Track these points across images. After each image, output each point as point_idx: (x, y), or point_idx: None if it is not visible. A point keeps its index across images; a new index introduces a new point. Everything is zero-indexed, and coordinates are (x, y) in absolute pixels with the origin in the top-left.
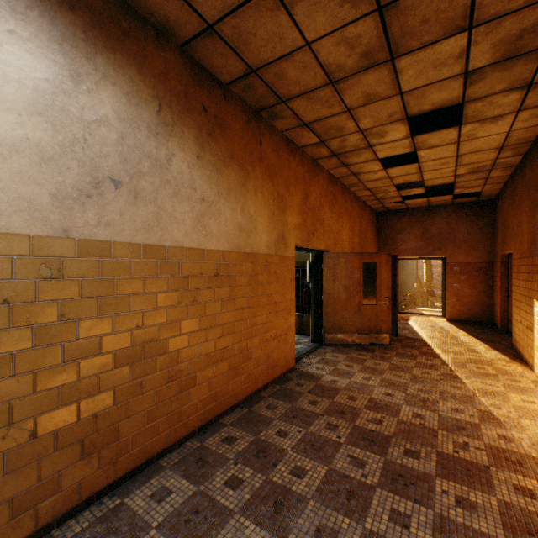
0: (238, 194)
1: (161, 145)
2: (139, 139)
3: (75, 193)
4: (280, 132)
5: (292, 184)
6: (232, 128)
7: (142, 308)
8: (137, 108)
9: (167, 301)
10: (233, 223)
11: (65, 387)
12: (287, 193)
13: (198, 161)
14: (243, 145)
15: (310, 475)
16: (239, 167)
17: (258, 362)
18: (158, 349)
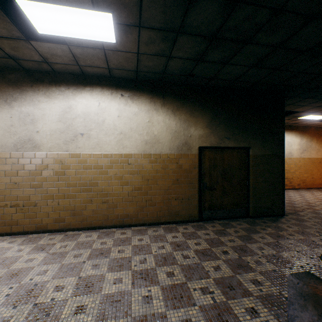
0: None
1: (310, 143)
2: (307, 143)
3: (301, 152)
4: None
5: None
6: None
7: (308, 166)
8: (307, 139)
9: (311, 166)
10: None
11: (300, 174)
12: None
13: (316, 143)
14: None
15: None
16: None
17: None
18: (310, 173)
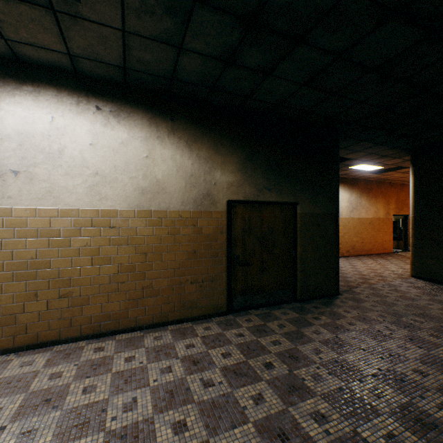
0: (374, 204)
1: (360, 200)
2: (357, 200)
3: (350, 211)
4: (386, 182)
5: (391, 196)
6: (373, 189)
7: (357, 229)
8: (357, 195)
9: (361, 228)
10: (373, 211)
11: (349, 238)
12: (389, 199)
13: (366, 200)
14: (375, 191)
15: (393, 259)
16: (374, 197)
17: (379, 246)
18: (359, 236)
